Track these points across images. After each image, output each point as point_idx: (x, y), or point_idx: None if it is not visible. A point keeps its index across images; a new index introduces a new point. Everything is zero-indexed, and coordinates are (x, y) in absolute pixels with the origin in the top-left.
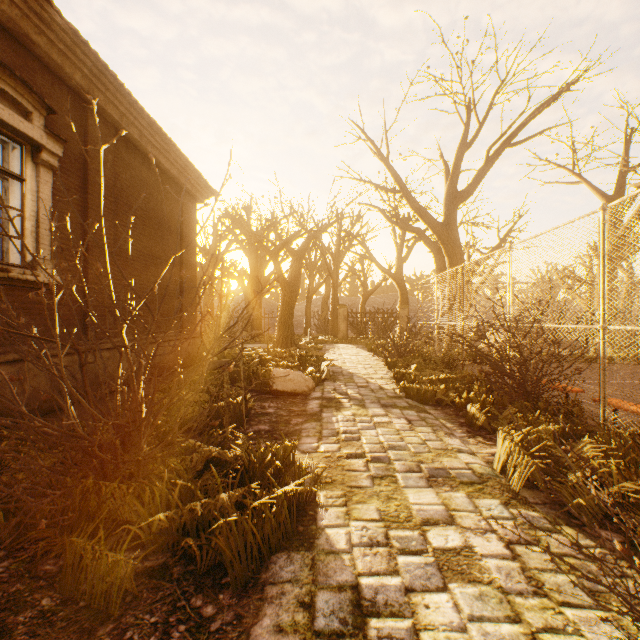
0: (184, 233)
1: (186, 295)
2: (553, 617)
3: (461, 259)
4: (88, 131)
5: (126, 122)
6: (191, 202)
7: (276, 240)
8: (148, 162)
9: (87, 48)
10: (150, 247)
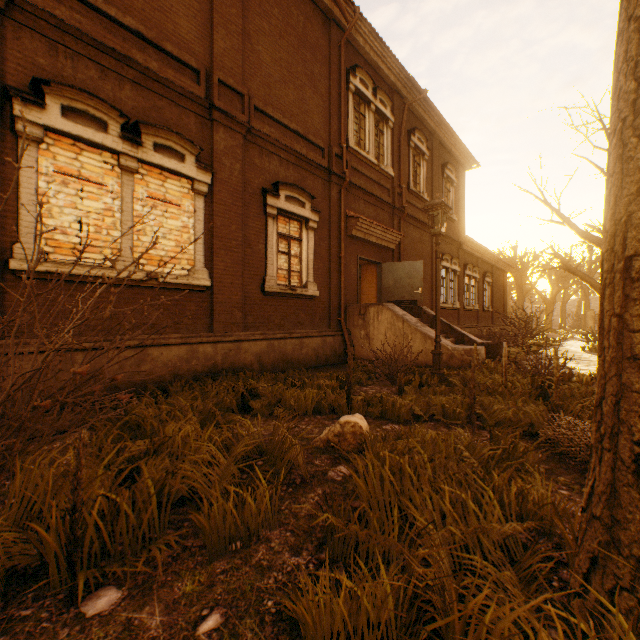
0: (504, 287)
1: (504, 310)
2: (582, 341)
3: None
4: (492, 272)
5: (498, 265)
6: (505, 274)
7: (533, 261)
8: (498, 270)
9: (497, 257)
10: (498, 296)
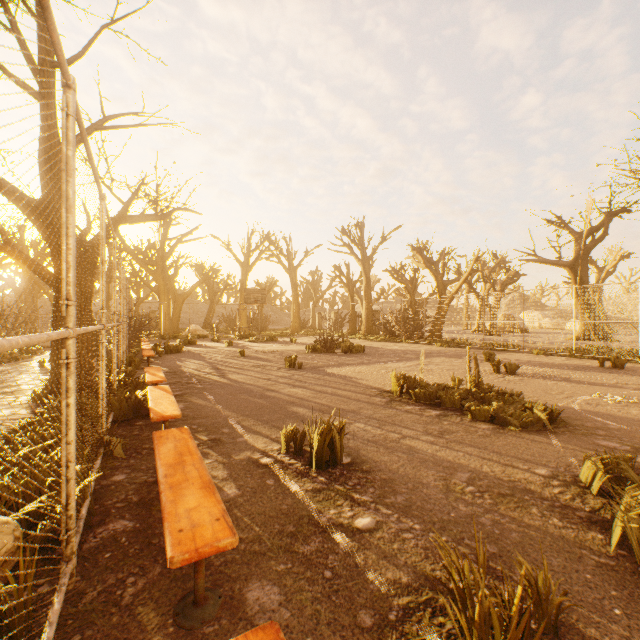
0: None
1: None
2: None
3: (166, 289)
4: None
5: None
6: None
7: None
8: None
9: None
10: None
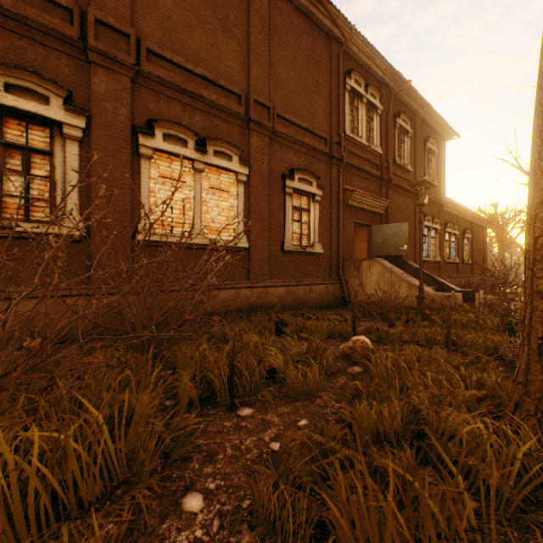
0: (484, 242)
1: (484, 262)
2: None
3: None
4: (472, 229)
5: (477, 222)
6: (485, 230)
7: (515, 217)
8: (477, 226)
9: (476, 216)
10: (477, 250)
